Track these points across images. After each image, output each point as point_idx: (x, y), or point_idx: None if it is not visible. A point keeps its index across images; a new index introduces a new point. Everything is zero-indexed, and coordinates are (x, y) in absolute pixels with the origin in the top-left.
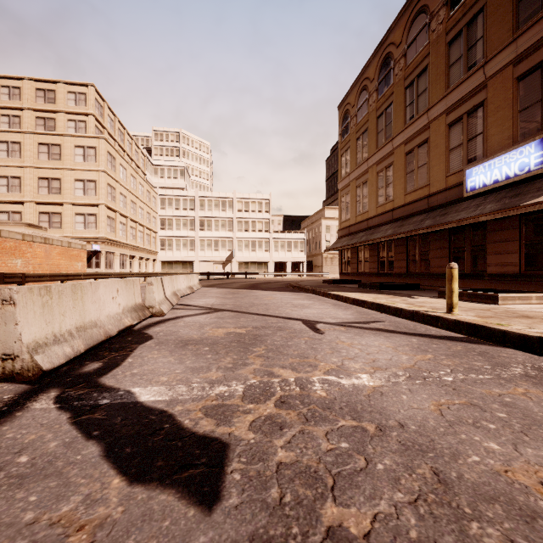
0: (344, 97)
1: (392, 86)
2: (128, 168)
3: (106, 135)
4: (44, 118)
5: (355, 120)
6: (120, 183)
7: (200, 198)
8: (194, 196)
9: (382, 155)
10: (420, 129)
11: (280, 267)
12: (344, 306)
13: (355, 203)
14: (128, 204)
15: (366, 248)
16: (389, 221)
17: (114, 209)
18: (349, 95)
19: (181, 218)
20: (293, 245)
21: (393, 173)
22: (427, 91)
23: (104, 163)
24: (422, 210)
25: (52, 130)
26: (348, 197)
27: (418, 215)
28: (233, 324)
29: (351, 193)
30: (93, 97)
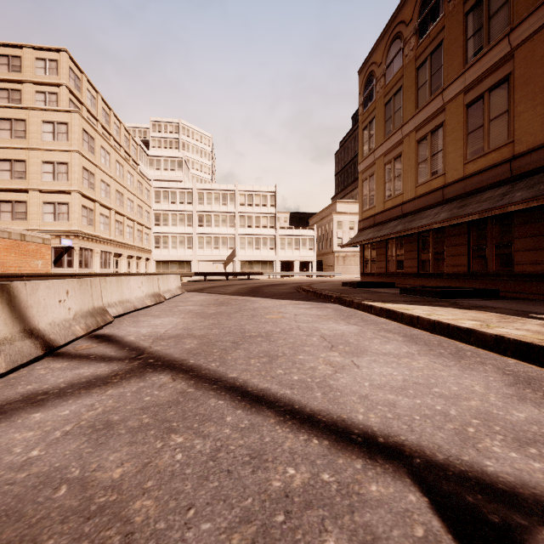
0: (368, 56)
1: (442, 19)
2: (112, 152)
3: (85, 112)
4: (8, 89)
5: (382, 82)
6: (100, 169)
7: (199, 190)
8: (192, 188)
9: (425, 116)
10: (494, 64)
11: (287, 267)
12: (439, 346)
13: (383, 185)
14: (112, 193)
15: (400, 241)
16: (437, 202)
17: (92, 198)
18: (373, 52)
19: (178, 213)
20: (301, 243)
21: (443, 137)
22: (507, 4)
23: (78, 142)
24: (498, 181)
25: (17, 103)
26: (372, 179)
27: (492, 188)
28: (84, 542)
29: (377, 174)
30: (66, 64)
